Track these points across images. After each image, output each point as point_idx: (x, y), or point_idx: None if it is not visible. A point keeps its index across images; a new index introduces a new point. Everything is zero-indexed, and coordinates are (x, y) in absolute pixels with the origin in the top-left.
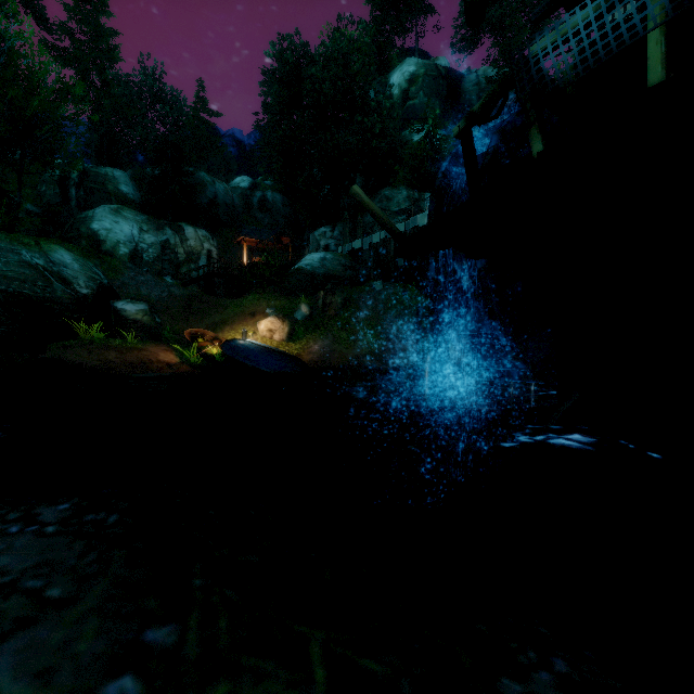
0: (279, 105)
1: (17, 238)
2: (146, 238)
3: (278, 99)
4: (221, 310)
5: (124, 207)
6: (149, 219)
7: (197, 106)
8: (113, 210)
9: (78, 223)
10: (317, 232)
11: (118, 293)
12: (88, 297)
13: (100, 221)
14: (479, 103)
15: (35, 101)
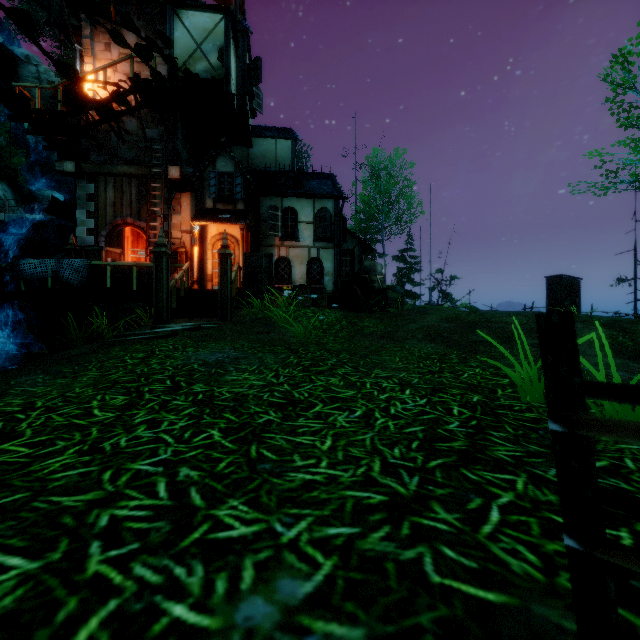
0: None
1: None
2: None
3: None
4: None
5: None
6: None
7: None
8: None
9: None
10: None
11: None
12: None
13: None
14: (4, 265)
15: None
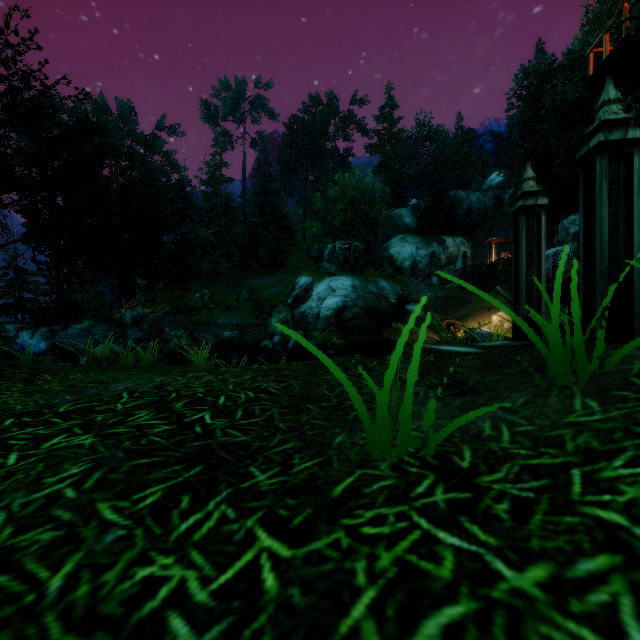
0: (522, 124)
1: (366, 278)
2: (420, 252)
3: (521, 119)
4: (468, 305)
5: (407, 235)
6: (422, 239)
7: (456, 136)
8: (401, 239)
9: (383, 251)
10: (565, 221)
11: (407, 298)
12: (394, 305)
13: (394, 248)
14: None
15: (372, 210)
